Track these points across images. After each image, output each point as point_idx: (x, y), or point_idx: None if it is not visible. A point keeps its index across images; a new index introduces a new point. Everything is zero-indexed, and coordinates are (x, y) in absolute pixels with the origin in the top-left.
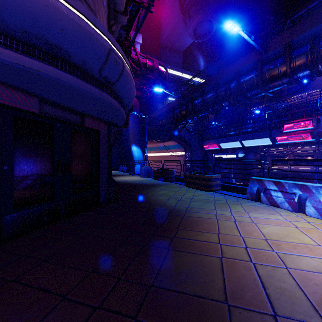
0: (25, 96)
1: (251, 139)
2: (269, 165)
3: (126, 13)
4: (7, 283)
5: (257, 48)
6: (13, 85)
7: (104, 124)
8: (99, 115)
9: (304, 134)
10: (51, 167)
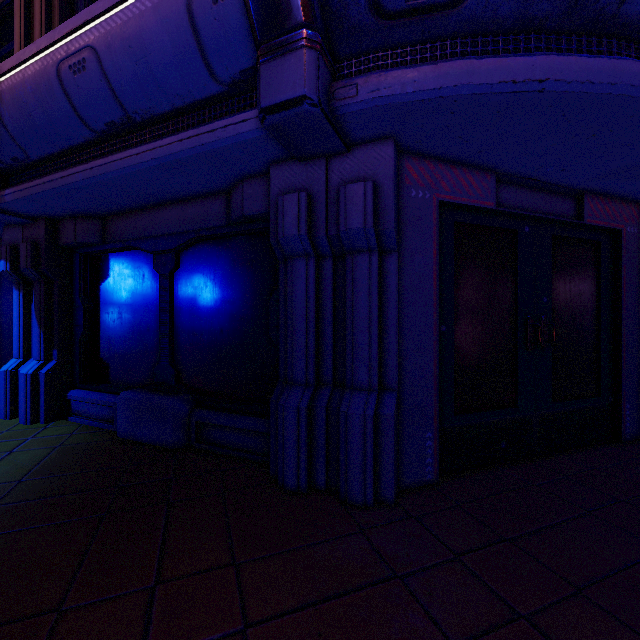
0: (473, 176)
1: None
2: None
3: None
4: (518, 621)
5: None
6: (460, 156)
7: (632, 210)
8: (634, 182)
9: None
10: (512, 331)
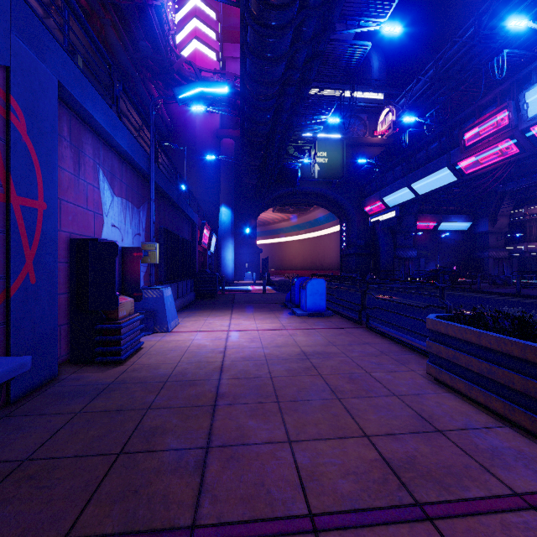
0: None
1: (422, 177)
2: (532, 242)
3: (49, 16)
4: None
5: (223, 1)
6: None
7: None
8: None
9: (500, 143)
10: None
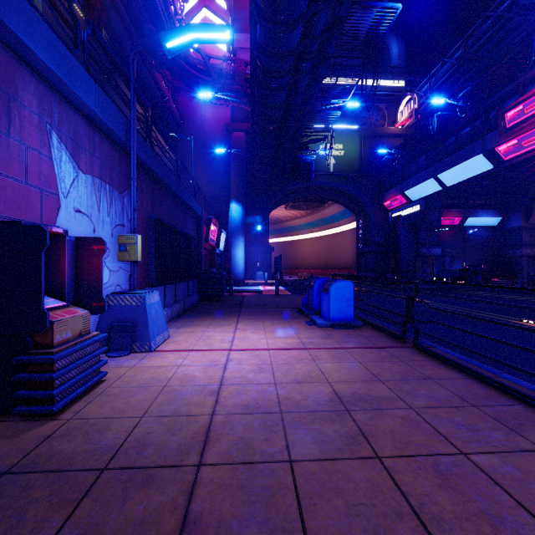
0: None
1: (451, 166)
2: None
3: None
4: None
5: None
6: None
7: None
8: None
9: None
10: None
